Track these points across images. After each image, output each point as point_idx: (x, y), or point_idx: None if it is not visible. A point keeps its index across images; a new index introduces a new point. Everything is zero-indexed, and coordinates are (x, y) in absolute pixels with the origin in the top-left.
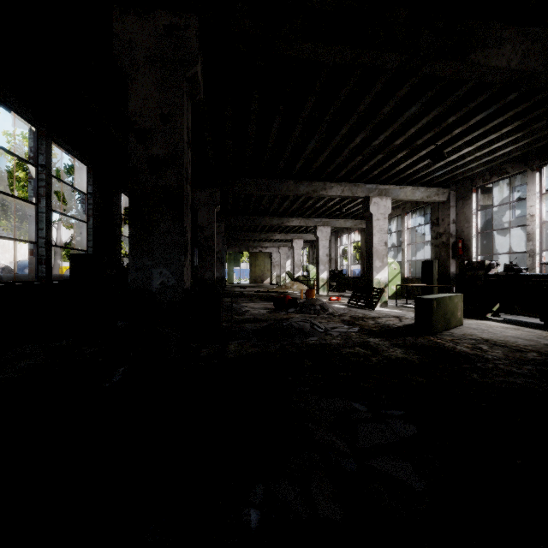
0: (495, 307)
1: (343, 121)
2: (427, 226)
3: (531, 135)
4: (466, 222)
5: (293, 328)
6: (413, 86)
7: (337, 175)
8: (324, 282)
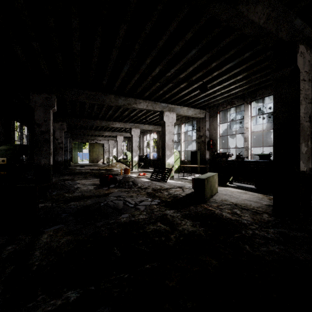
0: (230, 178)
1: (148, 53)
2: (190, 131)
3: (249, 83)
4: (214, 130)
5: (108, 207)
6: (195, 34)
7: (144, 95)
8: (135, 163)
